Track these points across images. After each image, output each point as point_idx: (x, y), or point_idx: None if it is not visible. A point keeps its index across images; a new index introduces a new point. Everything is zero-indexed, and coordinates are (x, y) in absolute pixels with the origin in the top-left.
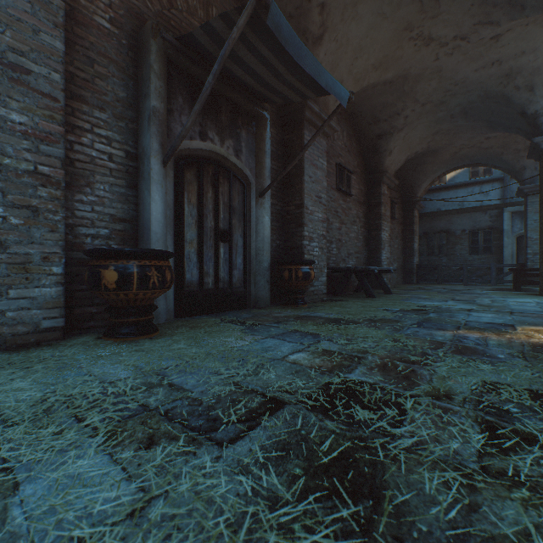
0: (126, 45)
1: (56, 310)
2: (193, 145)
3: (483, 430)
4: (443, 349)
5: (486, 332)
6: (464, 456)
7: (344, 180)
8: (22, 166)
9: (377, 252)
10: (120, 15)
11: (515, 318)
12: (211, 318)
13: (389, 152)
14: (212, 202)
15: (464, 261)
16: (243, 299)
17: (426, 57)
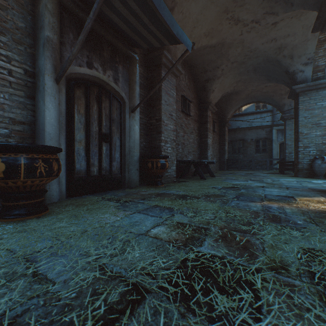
0: None
1: None
2: (81, 71)
3: None
4: (260, 218)
5: (280, 202)
6: None
7: (186, 106)
8: None
9: (205, 151)
10: None
11: (291, 192)
12: (95, 197)
13: (212, 90)
14: (97, 113)
15: (252, 157)
16: (120, 182)
17: (235, 32)
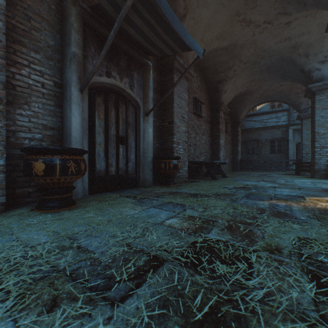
0: (55, 9)
1: None
2: (101, 80)
3: (310, 279)
4: (266, 213)
5: (288, 201)
6: (304, 305)
7: (198, 107)
8: None
9: (217, 152)
10: None
11: (302, 192)
12: (113, 194)
13: (225, 91)
14: (114, 118)
15: (267, 158)
16: (135, 181)
17: (247, 33)
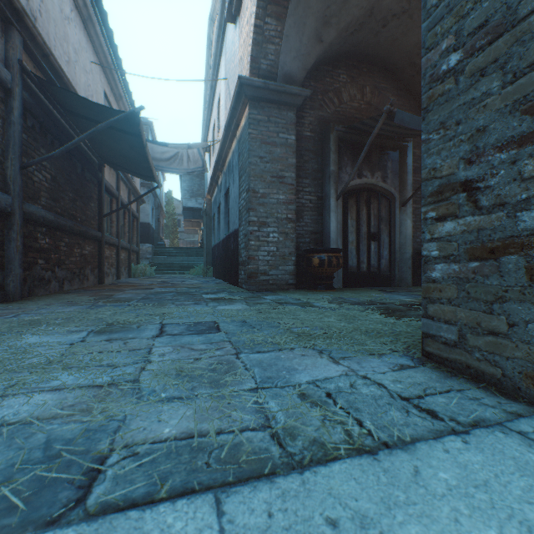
0: (317, 139)
1: (293, 276)
2: (353, 183)
3: None
4: None
5: None
6: None
7: None
8: (283, 216)
9: None
10: (314, 126)
11: None
12: (364, 288)
13: None
14: (365, 216)
15: None
16: (388, 279)
17: None
